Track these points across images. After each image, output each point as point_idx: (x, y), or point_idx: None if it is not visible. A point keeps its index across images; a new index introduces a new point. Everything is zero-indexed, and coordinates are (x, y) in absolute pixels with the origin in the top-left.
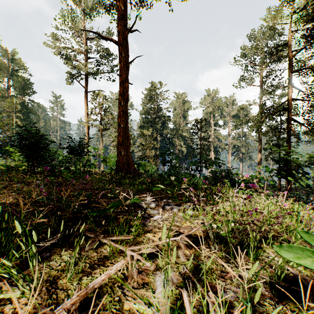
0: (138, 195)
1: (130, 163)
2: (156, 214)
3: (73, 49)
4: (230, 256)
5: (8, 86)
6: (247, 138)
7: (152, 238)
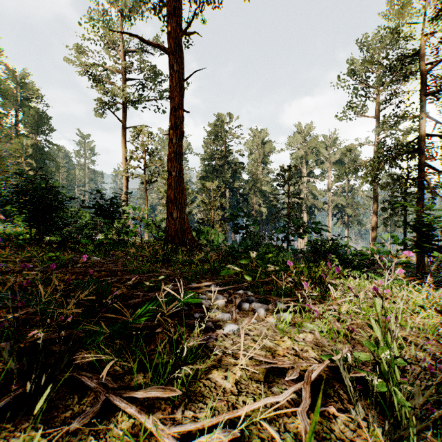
0: (196, 282)
1: (185, 229)
2: (227, 321)
3: (105, 67)
4: (402, 441)
5: (15, 121)
6: (354, 193)
7: (223, 384)
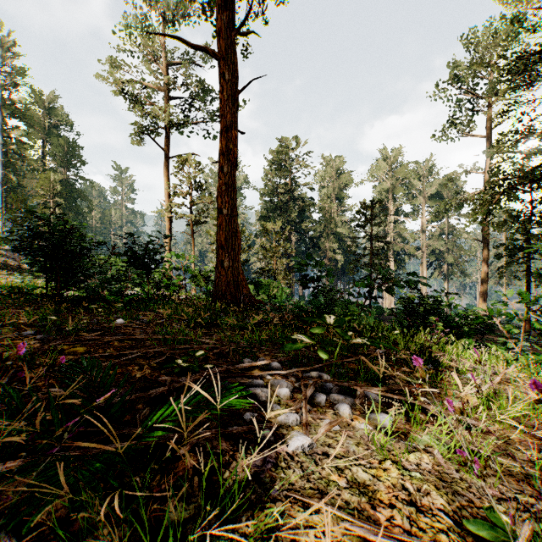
0: (250, 356)
1: (240, 282)
2: (293, 426)
3: (144, 84)
4: None
5: (42, 153)
6: (456, 236)
7: None
